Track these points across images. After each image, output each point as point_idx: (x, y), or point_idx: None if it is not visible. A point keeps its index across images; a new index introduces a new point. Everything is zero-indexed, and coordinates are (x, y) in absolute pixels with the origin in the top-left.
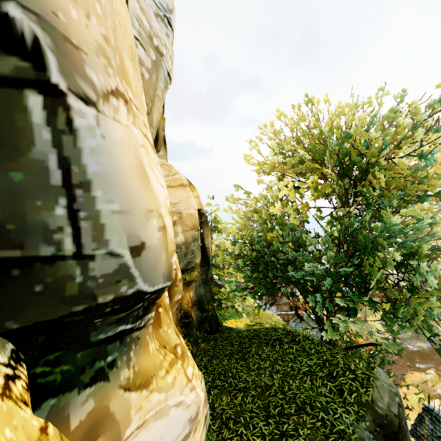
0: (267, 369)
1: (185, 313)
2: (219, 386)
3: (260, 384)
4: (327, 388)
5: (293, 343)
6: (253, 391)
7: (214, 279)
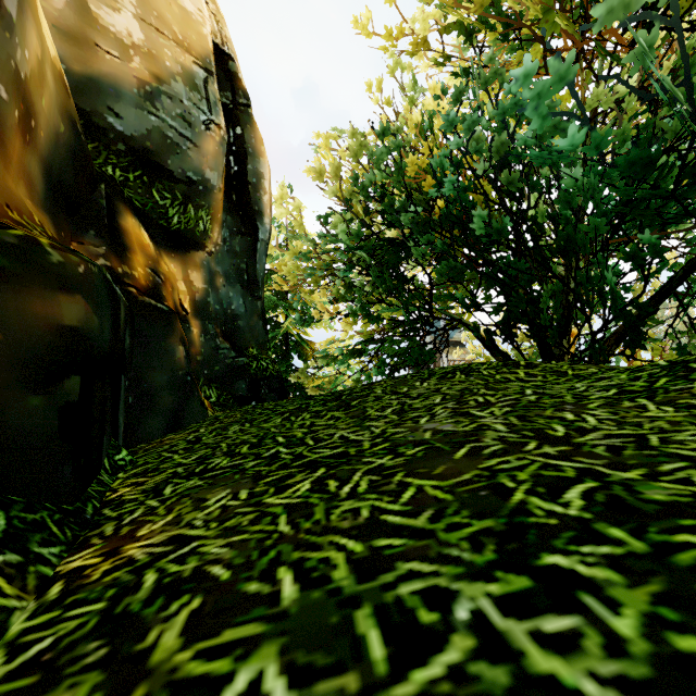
0: (436, 408)
1: (142, 284)
2: (215, 470)
3: (413, 439)
4: None
5: (514, 366)
6: (379, 460)
7: (292, 358)
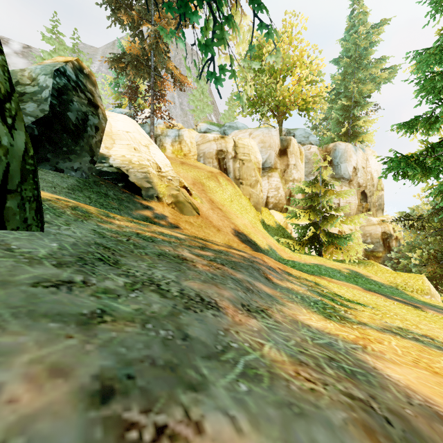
0: None
1: None
2: None
3: None
4: None
5: None
6: None
7: None
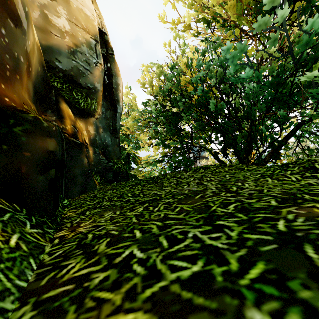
0: (191, 182)
1: (69, 132)
2: (104, 206)
3: (181, 193)
4: (317, 178)
5: (224, 166)
6: (168, 200)
7: (131, 163)
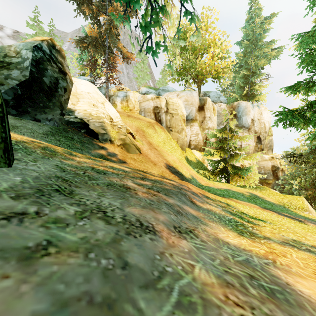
0: None
1: None
2: None
3: None
4: None
5: None
6: None
7: None
